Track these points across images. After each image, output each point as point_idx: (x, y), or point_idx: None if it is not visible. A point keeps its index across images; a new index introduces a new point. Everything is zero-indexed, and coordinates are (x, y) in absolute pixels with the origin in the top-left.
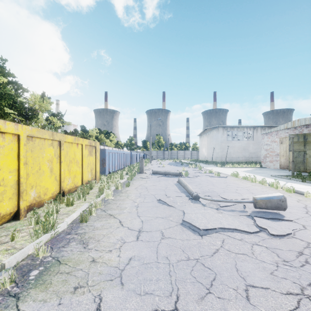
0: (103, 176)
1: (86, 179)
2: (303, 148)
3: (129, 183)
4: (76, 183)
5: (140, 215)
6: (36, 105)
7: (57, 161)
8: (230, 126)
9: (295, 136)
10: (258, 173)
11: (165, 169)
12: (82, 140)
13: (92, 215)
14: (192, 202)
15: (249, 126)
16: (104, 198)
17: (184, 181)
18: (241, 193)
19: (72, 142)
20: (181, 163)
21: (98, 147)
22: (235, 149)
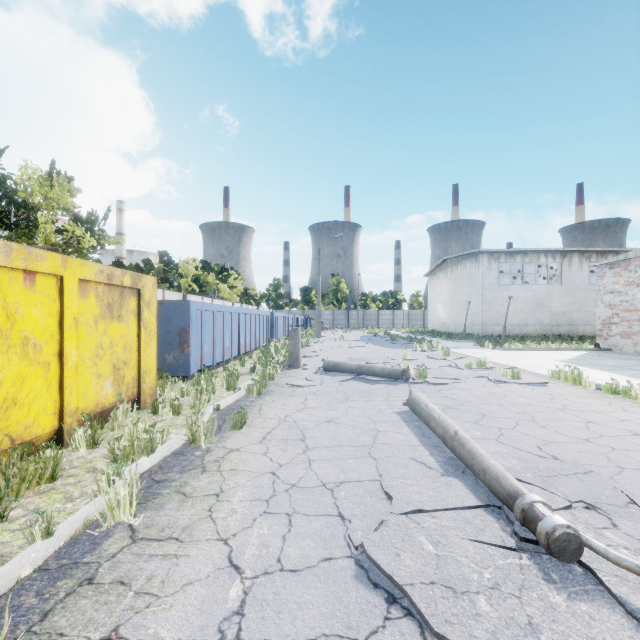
0: (167, 385)
1: (87, 404)
2: None
3: (244, 416)
4: (21, 431)
5: None
6: (34, 193)
7: None
8: (505, 251)
9: None
10: (617, 369)
11: (355, 354)
12: (62, 262)
13: None
14: (551, 585)
15: (551, 251)
16: (98, 523)
17: (441, 413)
18: None
19: None
20: (389, 338)
21: (153, 294)
22: (518, 306)
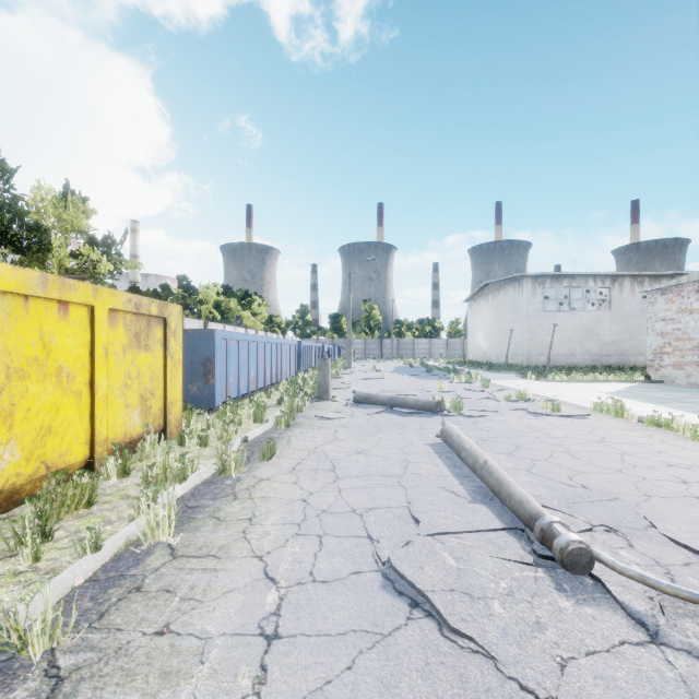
0: (193, 417)
1: (115, 434)
2: None
3: (273, 447)
4: (56, 458)
5: None
6: (47, 215)
7: None
8: (551, 275)
9: None
10: (665, 402)
11: (389, 386)
12: (93, 292)
13: None
14: (562, 593)
15: (600, 275)
16: (138, 543)
17: (472, 444)
18: None
19: (21, 291)
20: (425, 369)
21: (178, 323)
22: (564, 334)
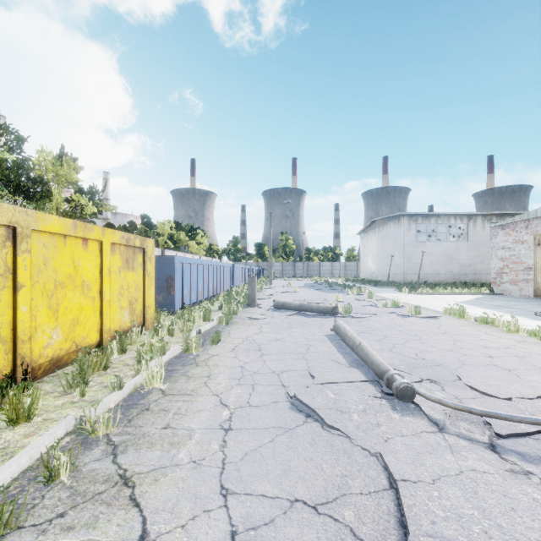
0: (163, 316)
1: (114, 326)
2: None
3: (219, 336)
4: (81, 340)
5: (229, 489)
6: (48, 171)
7: (1, 284)
8: (422, 214)
9: None
10: (498, 308)
11: (299, 297)
12: (102, 231)
13: (58, 478)
14: (394, 411)
15: (459, 214)
16: (141, 388)
17: (353, 333)
18: (512, 368)
19: (63, 233)
20: (327, 285)
21: (152, 252)
22: (432, 259)
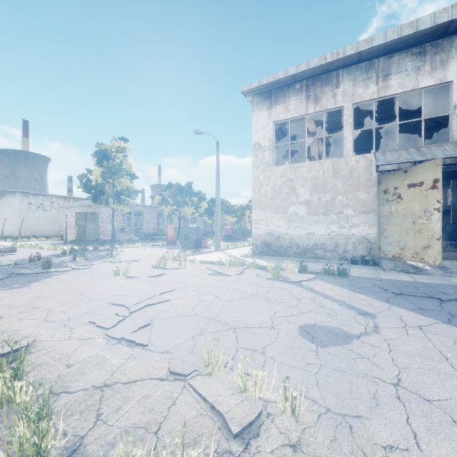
0: None
1: None
2: (85, 223)
3: None
4: None
5: None
6: None
7: None
8: (33, 193)
9: (80, 213)
10: (45, 244)
11: None
12: None
13: None
14: None
15: (59, 196)
16: None
17: None
18: None
19: None
20: None
21: None
22: (41, 221)
